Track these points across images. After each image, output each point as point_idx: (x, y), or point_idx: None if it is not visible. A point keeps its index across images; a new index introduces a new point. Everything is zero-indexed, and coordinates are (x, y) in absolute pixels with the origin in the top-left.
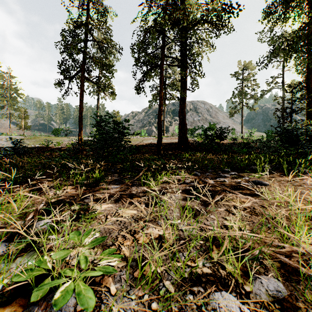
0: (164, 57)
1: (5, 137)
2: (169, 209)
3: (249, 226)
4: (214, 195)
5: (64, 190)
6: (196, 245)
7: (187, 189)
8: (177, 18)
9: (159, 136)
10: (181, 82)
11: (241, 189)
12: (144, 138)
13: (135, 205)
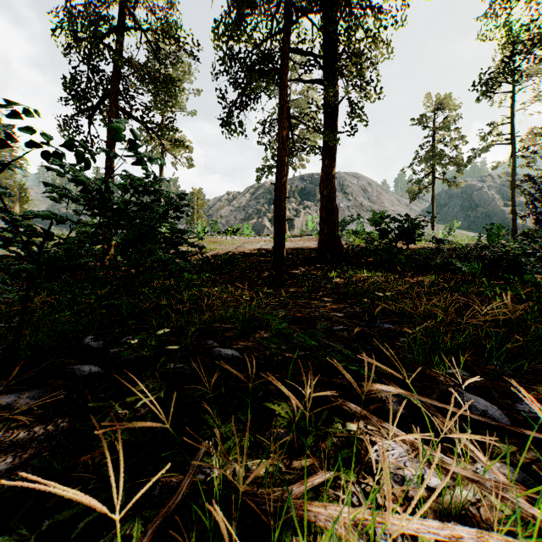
0: (288, 52)
1: None
2: None
3: None
4: None
5: None
6: None
7: None
8: None
9: (278, 234)
10: (326, 115)
11: None
12: (247, 239)
13: None
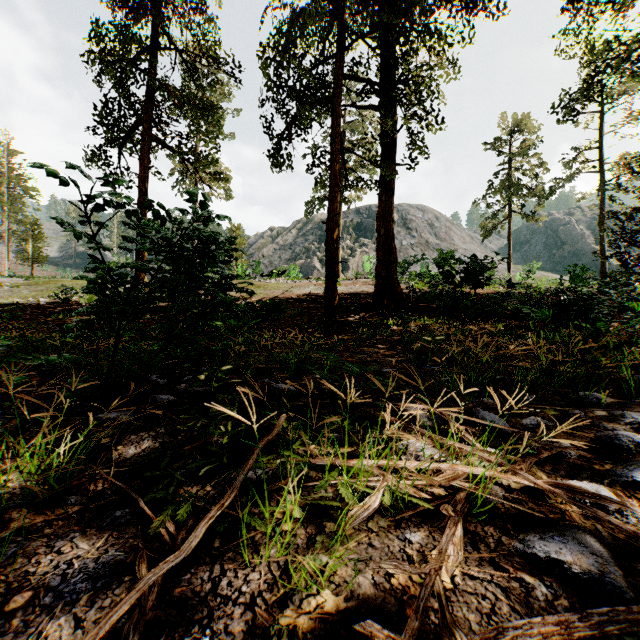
0: (341, 78)
1: None
2: None
3: None
4: None
5: None
6: None
7: None
8: None
9: (330, 277)
10: (383, 146)
11: None
12: (295, 283)
13: None
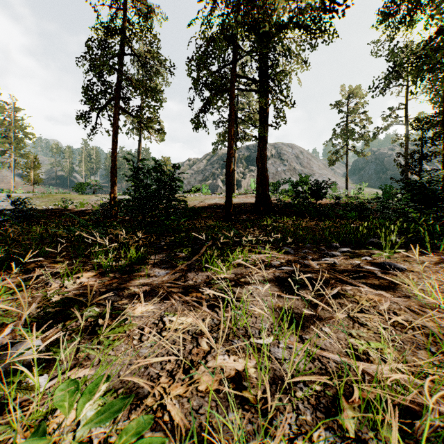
0: (235, 77)
1: (6, 195)
2: (251, 315)
3: (396, 351)
4: (322, 287)
5: (76, 280)
6: (307, 396)
7: (277, 278)
8: (255, 20)
9: (228, 194)
10: (260, 114)
11: (364, 277)
12: (206, 197)
13: (193, 307)
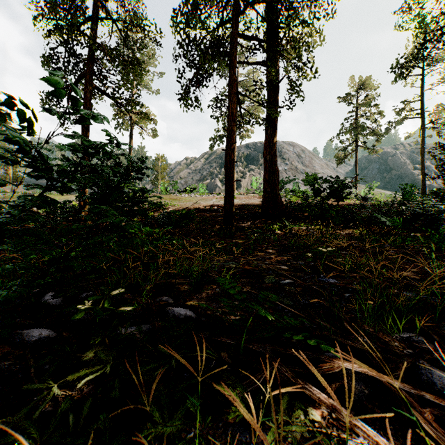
0: (237, 37)
1: None
2: None
3: None
4: None
5: None
6: None
7: None
8: None
9: (228, 193)
10: (268, 92)
11: None
12: (202, 197)
13: None
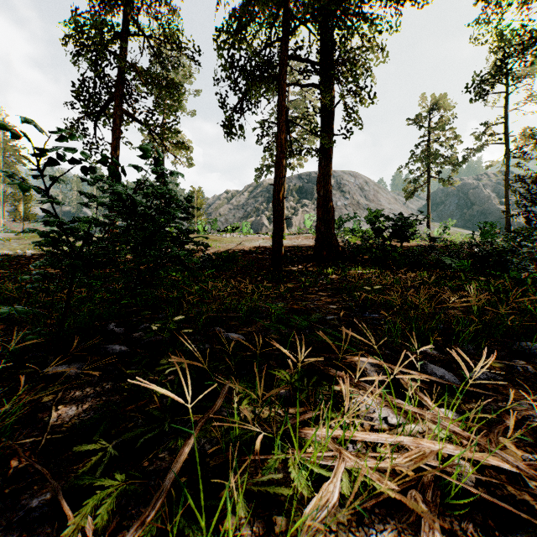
0: (286, 59)
1: None
2: None
3: None
4: None
5: None
6: None
7: None
8: None
9: (277, 232)
10: (322, 118)
11: None
12: (246, 237)
13: None
